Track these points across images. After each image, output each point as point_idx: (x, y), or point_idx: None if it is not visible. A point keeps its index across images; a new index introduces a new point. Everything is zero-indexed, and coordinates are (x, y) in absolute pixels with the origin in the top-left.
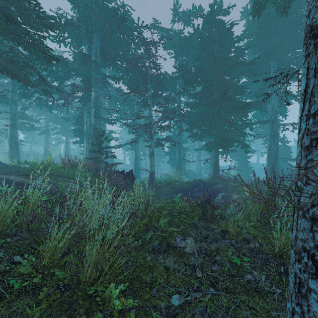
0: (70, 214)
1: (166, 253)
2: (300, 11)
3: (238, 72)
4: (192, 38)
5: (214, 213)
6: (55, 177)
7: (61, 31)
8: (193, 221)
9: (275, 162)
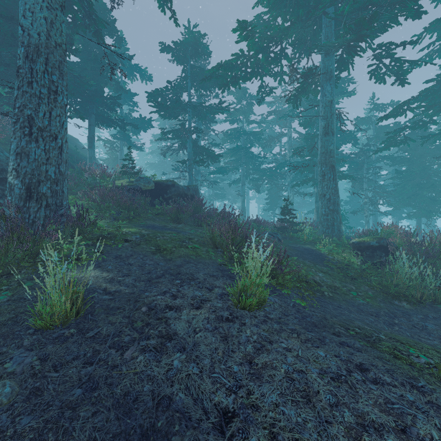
0: None
1: None
2: None
3: None
4: None
5: None
6: None
7: None
8: None
9: None
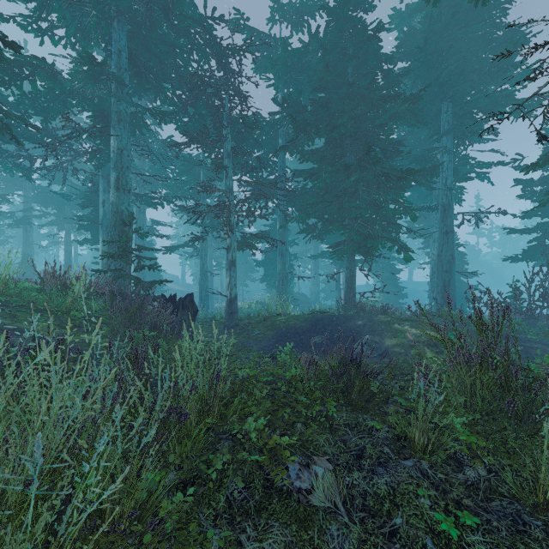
0: (3, 415)
1: (263, 513)
2: (491, 18)
3: (392, 112)
4: (307, 50)
5: (368, 387)
6: (15, 311)
7: (40, 5)
8: (322, 410)
9: (448, 278)
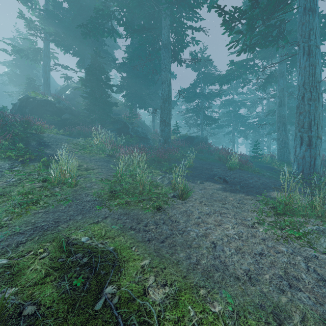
0: None
1: None
2: None
3: None
4: None
5: None
6: None
7: None
8: None
9: None
